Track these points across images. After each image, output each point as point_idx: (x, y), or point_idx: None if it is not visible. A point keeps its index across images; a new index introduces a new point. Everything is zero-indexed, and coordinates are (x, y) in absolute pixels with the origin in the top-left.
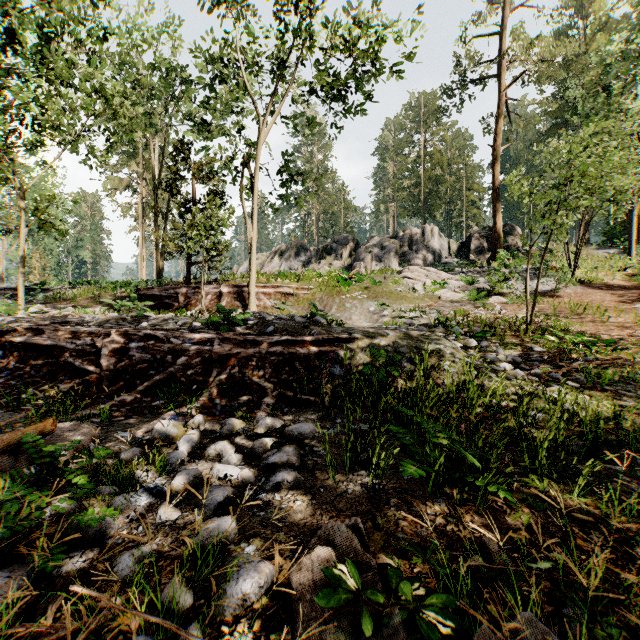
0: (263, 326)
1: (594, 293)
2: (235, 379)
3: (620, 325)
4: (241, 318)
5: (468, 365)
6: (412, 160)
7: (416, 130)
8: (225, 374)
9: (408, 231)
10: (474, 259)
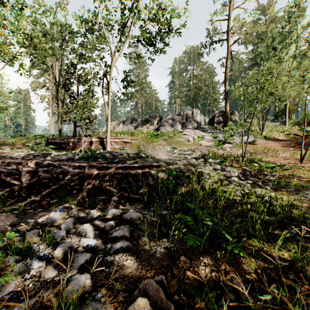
0: (113, 159)
1: (271, 142)
2: (97, 187)
3: (284, 158)
4: (101, 154)
5: (217, 179)
6: (187, 78)
7: (189, 64)
8: (91, 185)
9: (185, 112)
10: (216, 126)
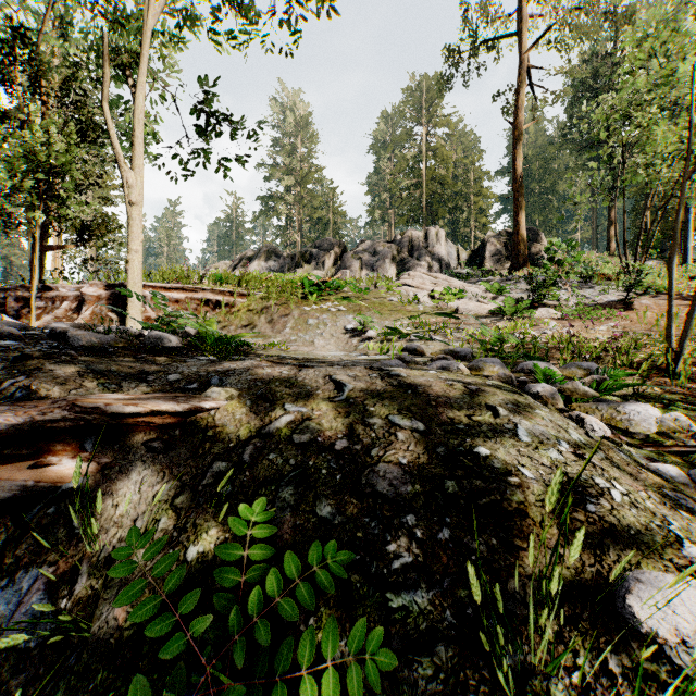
0: None
1: (685, 304)
2: None
3: None
4: None
5: None
6: (412, 155)
7: (417, 120)
8: None
9: (408, 234)
10: (490, 269)
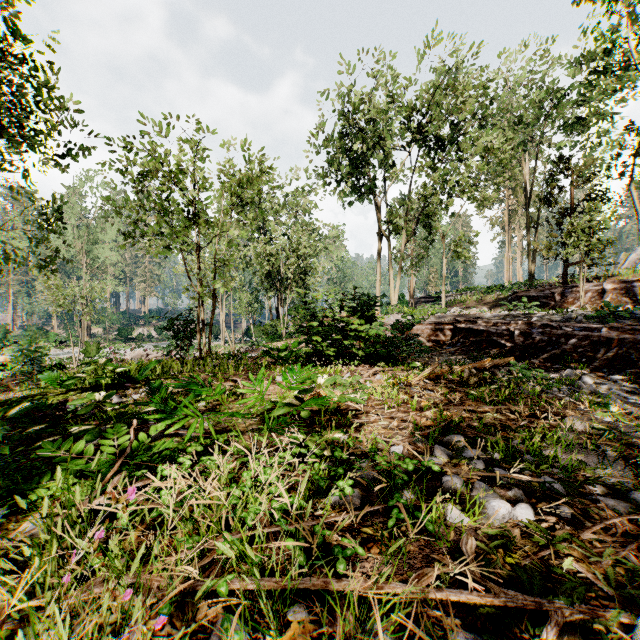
0: None
1: None
2: (621, 357)
3: None
4: (627, 312)
5: None
6: None
7: None
8: (611, 352)
9: None
10: None
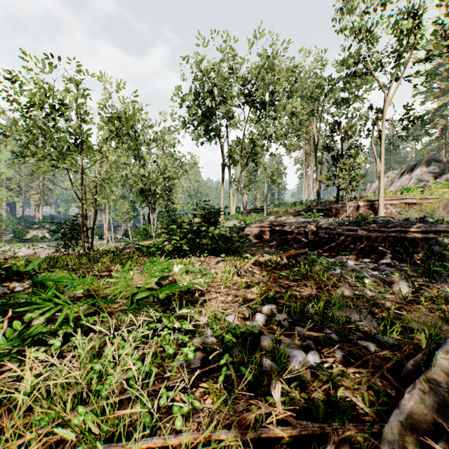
0: (386, 224)
1: None
2: (368, 247)
3: None
4: (372, 220)
5: None
6: None
7: None
8: (363, 244)
9: None
10: None
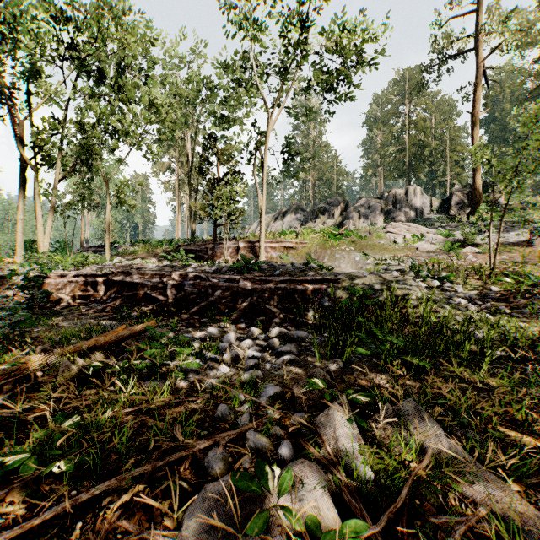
0: (271, 270)
1: None
2: (253, 306)
3: None
4: (256, 265)
5: (424, 298)
6: (397, 129)
7: (401, 102)
8: (247, 302)
9: (392, 192)
10: (454, 214)
